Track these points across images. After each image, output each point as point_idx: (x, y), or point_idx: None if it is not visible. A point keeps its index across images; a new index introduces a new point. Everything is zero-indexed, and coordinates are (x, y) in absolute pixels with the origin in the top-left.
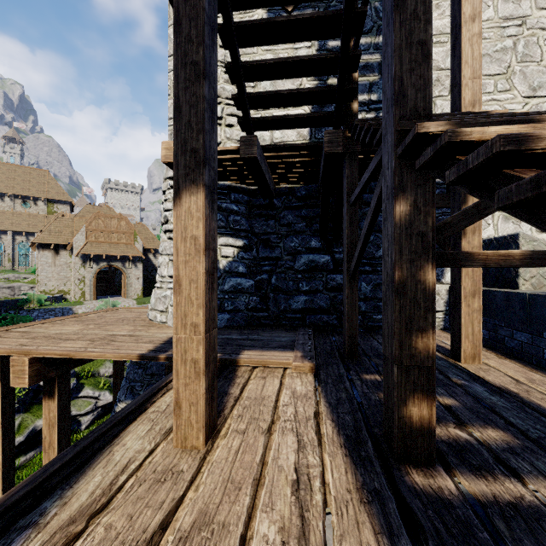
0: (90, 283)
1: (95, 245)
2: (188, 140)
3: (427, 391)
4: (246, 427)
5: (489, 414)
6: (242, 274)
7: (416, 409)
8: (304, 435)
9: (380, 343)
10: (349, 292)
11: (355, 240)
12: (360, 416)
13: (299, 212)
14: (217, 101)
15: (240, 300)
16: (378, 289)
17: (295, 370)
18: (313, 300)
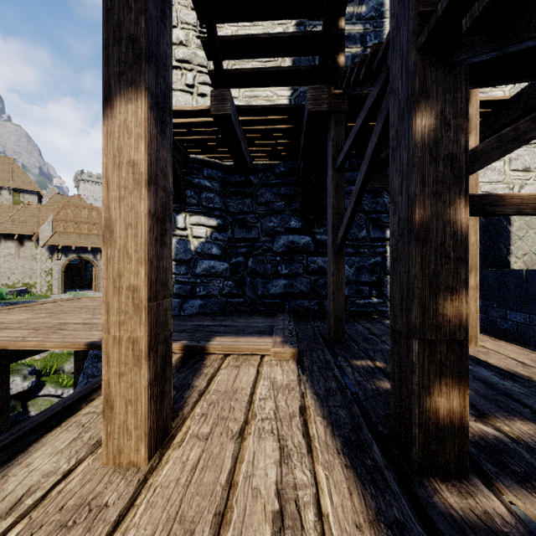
0: (57, 276)
1: (64, 236)
2: (123, 23)
3: (459, 374)
4: (211, 431)
5: (508, 402)
6: (216, 256)
7: (444, 400)
8: (289, 439)
9: (365, 328)
10: (334, 268)
11: (341, 210)
12: (357, 410)
13: (278, 190)
14: (189, 67)
15: (213, 285)
16: (361, 272)
17: (274, 357)
18: (293, 284)
